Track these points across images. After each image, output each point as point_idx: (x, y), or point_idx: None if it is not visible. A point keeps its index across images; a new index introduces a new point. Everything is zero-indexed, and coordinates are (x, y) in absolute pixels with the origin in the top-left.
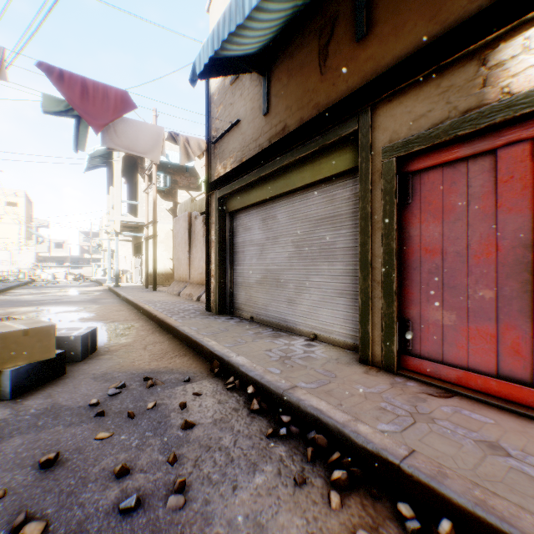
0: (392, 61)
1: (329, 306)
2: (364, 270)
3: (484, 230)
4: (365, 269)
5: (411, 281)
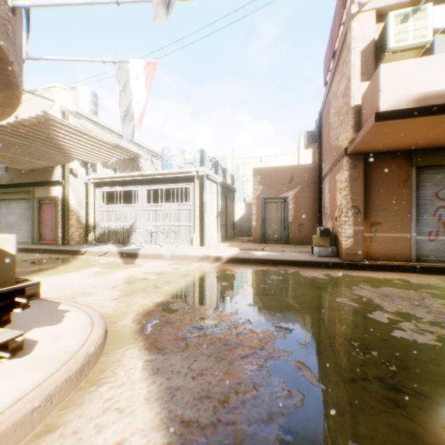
0: (39, 179)
1: (29, 233)
2: (33, 223)
3: (52, 216)
4: (34, 223)
5: (43, 225)
